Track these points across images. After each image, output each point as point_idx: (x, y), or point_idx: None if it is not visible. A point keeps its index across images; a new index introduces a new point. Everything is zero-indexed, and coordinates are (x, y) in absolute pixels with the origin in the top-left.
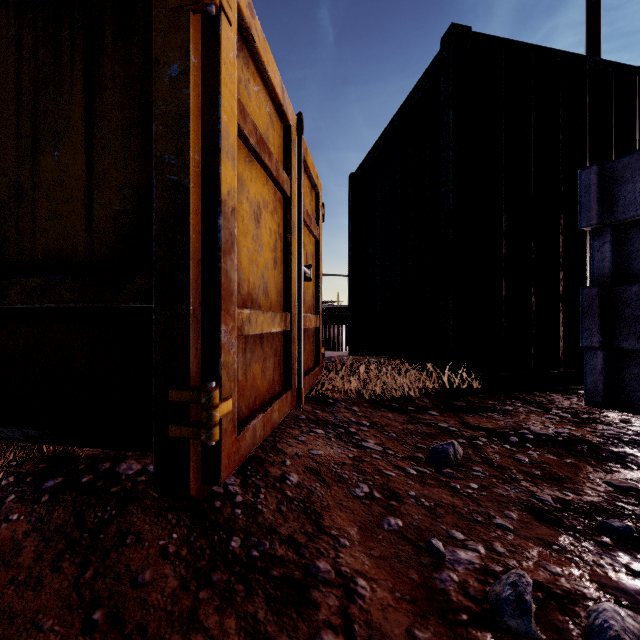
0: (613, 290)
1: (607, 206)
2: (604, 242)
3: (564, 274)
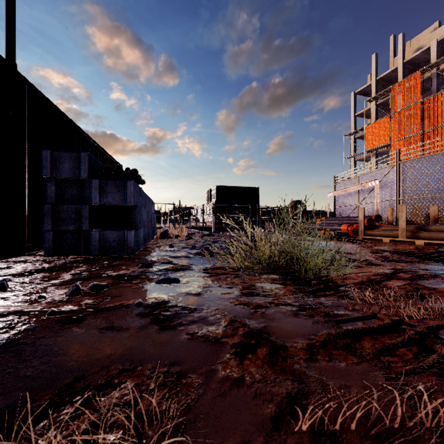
0: (57, 206)
1: (54, 169)
2: (53, 185)
3: (28, 195)
